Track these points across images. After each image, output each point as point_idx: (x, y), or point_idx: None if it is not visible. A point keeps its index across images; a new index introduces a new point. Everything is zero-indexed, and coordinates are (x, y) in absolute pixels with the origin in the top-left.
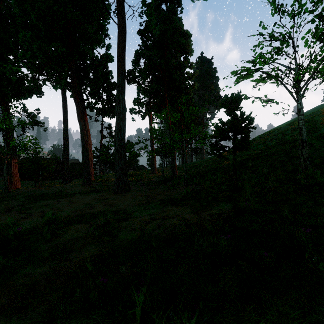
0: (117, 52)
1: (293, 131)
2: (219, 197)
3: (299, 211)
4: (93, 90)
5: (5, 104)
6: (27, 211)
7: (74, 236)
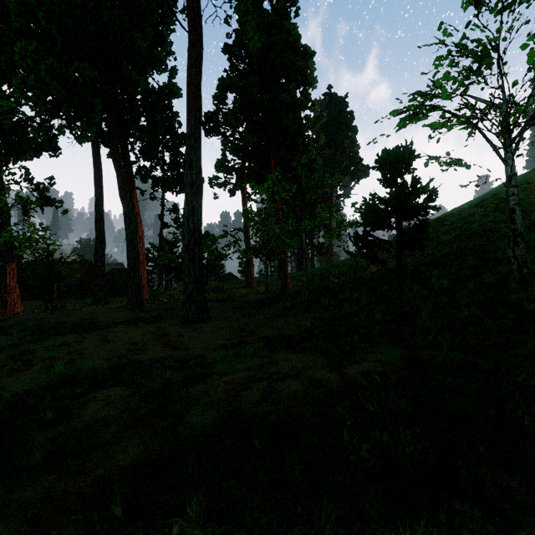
0: (187, 77)
1: (483, 216)
2: (372, 334)
3: None
4: (147, 146)
5: None
6: (25, 357)
7: (99, 415)
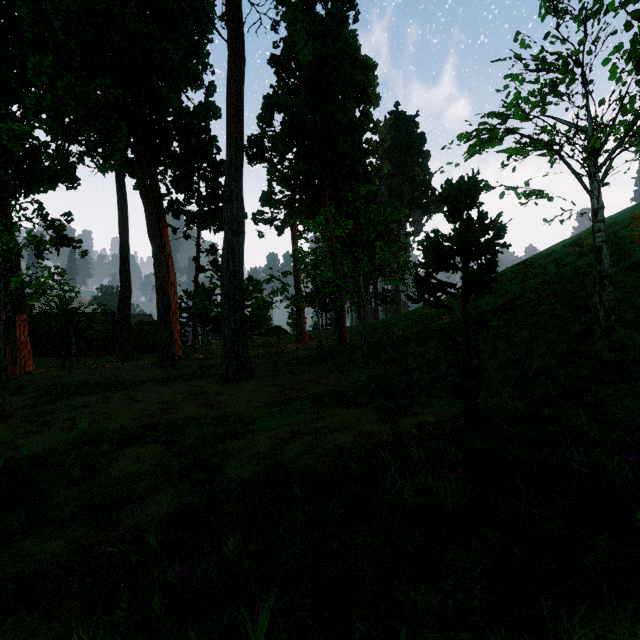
0: (227, 96)
1: (578, 258)
2: (434, 388)
3: (608, 418)
4: (180, 176)
5: (2, 202)
6: (41, 419)
7: (130, 470)
